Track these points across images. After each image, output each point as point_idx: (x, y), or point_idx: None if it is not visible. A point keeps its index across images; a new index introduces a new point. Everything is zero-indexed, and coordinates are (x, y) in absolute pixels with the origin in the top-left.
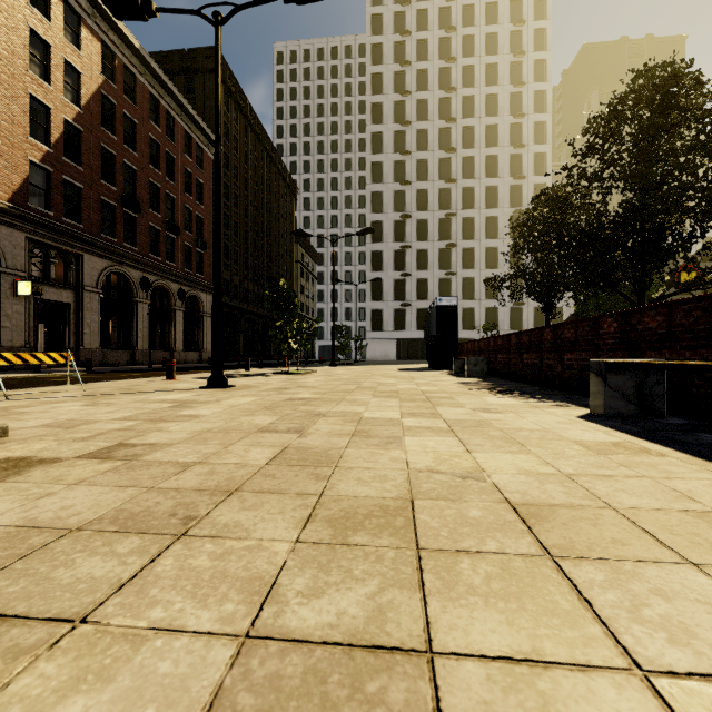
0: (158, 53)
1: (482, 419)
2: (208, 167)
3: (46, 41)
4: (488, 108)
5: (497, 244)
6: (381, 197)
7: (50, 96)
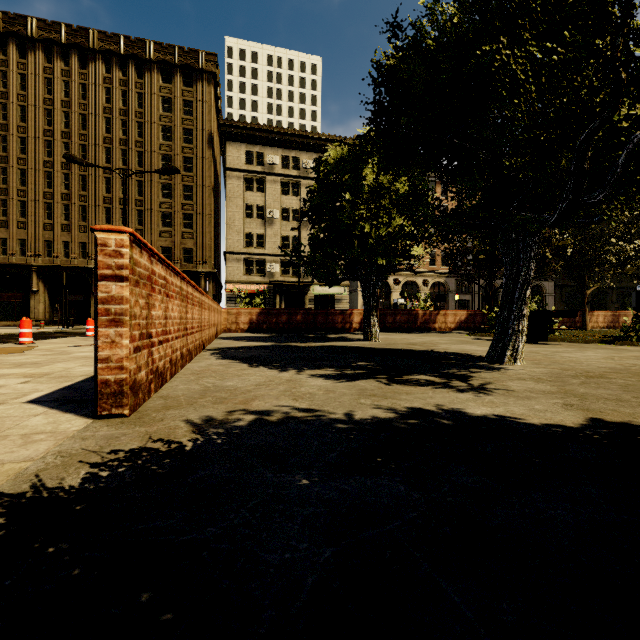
0: None
1: None
2: None
3: None
4: None
5: None
6: None
7: None
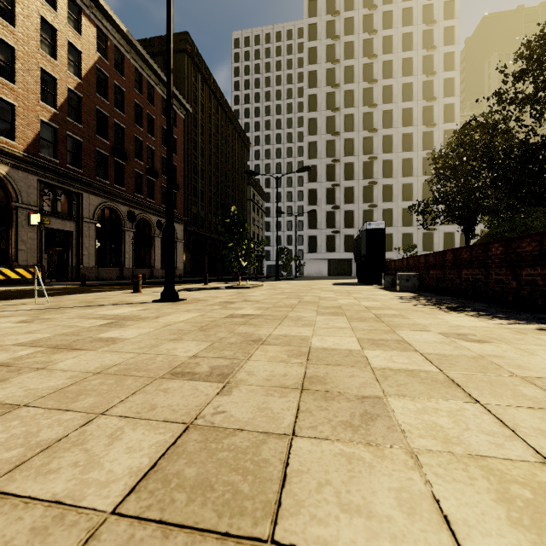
0: (143, 40)
1: (476, 355)
2: (180, 125)
3: (53, 27)
4: (404, 69)
5: (412, 180)
6: (315, 146)
7: (57, 69)
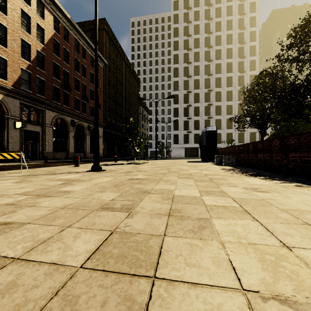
0: (79, 23)
1: (260, 199)
2: (101, 71)
3: (28, 15)
4: (228, 40)
5: (232, 103)
6: (177, 83)
7: (30, 39)
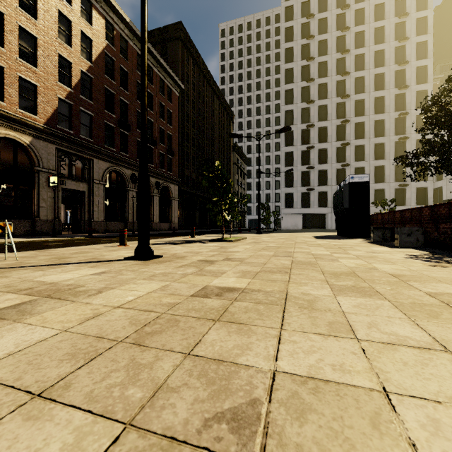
0: None
1: None
2: (175, 101)
3: (69, 19)
4: (376, 38)
5: (384, 140)
6: (291, 114)
7: (72, 55)
